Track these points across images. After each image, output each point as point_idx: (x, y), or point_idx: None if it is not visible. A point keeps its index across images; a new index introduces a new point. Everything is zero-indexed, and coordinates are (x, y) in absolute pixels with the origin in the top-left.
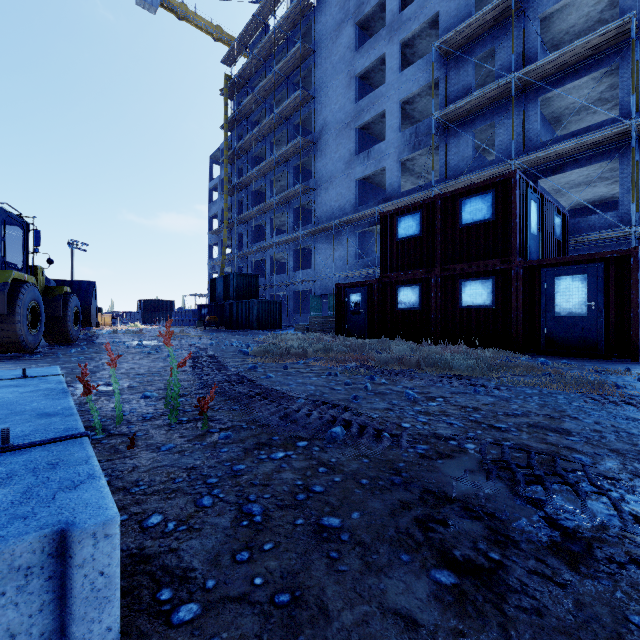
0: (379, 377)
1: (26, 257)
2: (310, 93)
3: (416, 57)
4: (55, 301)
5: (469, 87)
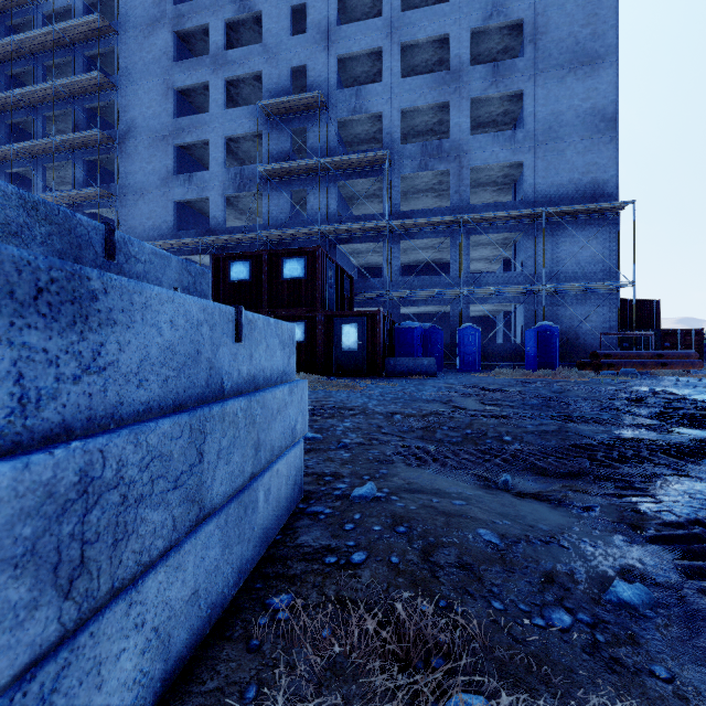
0: None
1: None
2: (111, 80)
3: (240, 97)
4: None
5: (288, 152)
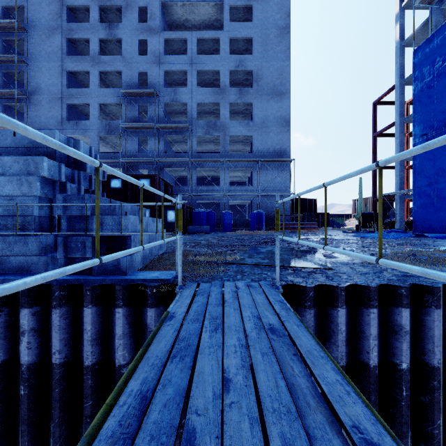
0: None
1: None
2: (22, 58)
3: (107, 79)
4: None
5: (137, 116)
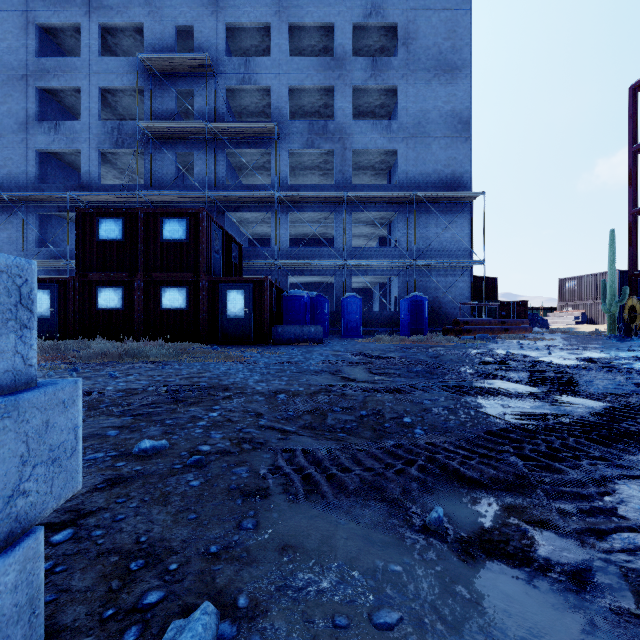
0: (83, 369)
1: None
2: None
3: (120, 49)
4: None
5: (173, 112)
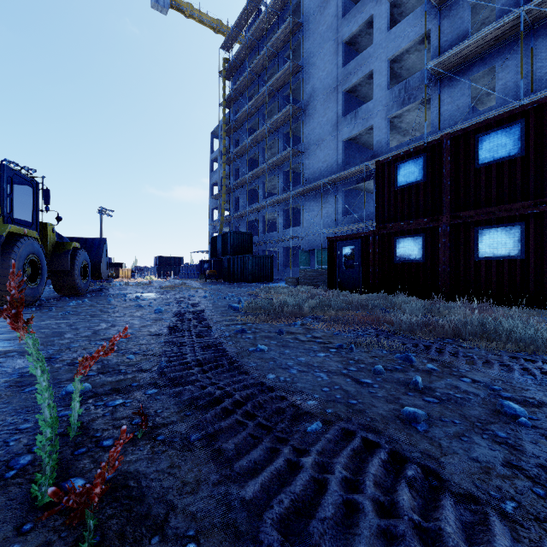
0: (414, 355)
1: (36, 214)
2: (299, 64)
3: (403, 16)
4: (63, 256)
5: (465, 33)
